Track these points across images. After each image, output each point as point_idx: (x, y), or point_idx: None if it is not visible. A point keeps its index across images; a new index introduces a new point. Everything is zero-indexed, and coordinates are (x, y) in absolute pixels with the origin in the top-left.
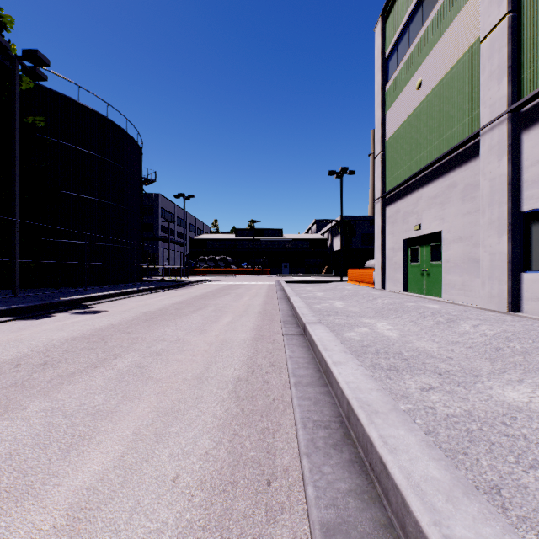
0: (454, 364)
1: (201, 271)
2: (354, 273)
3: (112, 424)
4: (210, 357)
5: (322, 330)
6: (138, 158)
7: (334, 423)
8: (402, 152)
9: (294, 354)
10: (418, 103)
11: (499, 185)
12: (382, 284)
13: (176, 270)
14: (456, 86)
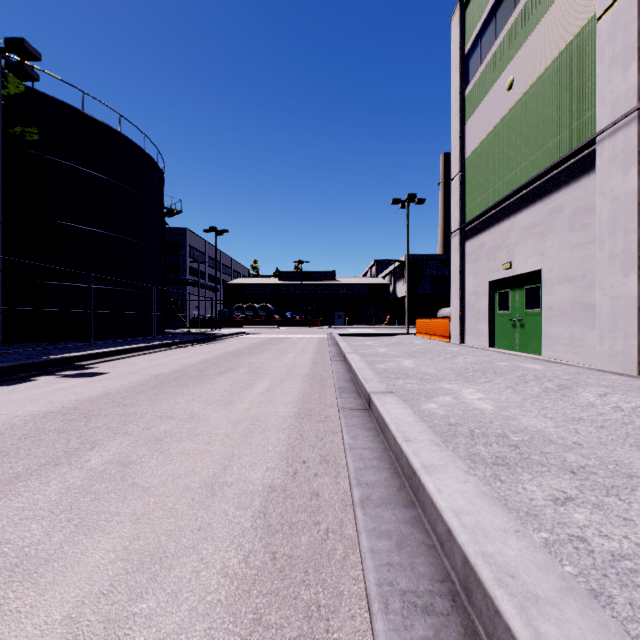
0: (587, 454)
1: (238, 322)
2: (425, 324)
3: (35, 594)
4: (233, 446)
5: (396, 405)
6: (159, 183)
7: (440, 598)
8: (488, 170)
9: (356, 443)
10: (508, 107)
11: (625, 207)
12: (461, 337)
13: (207, 321)
14: (562, 81)
